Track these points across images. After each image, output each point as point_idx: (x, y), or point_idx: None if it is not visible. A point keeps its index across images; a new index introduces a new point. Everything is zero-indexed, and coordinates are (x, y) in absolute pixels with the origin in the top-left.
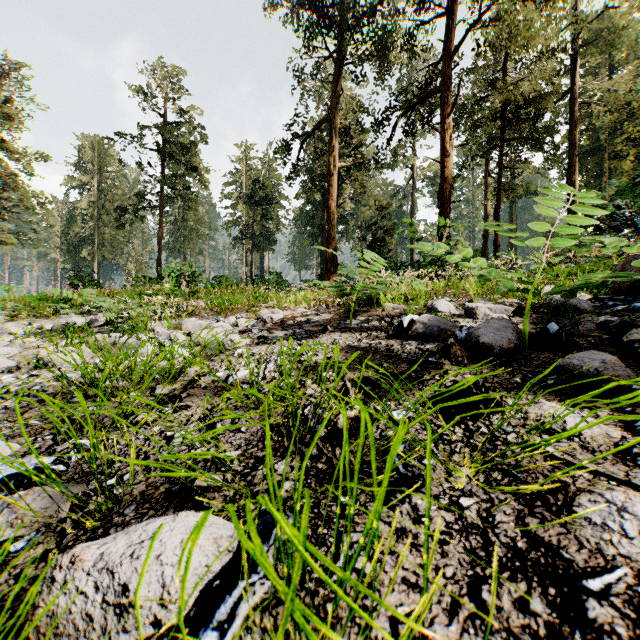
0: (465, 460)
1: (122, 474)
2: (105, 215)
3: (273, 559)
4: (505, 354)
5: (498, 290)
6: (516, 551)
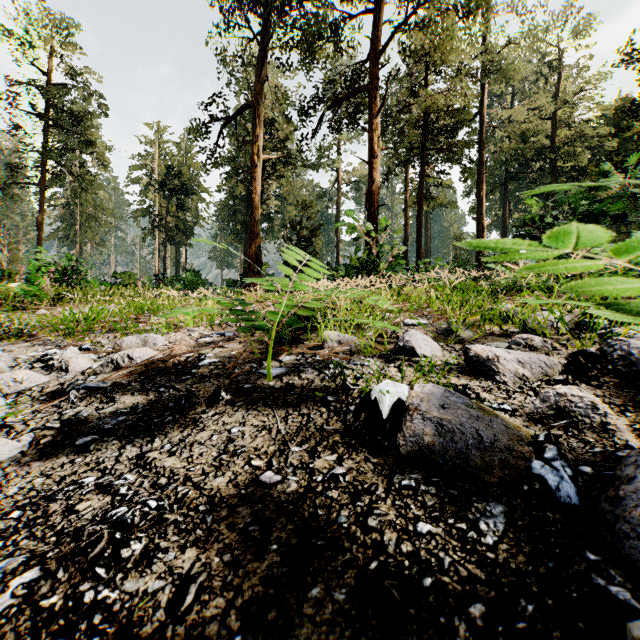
0: None
1: None
2: None
3: None
4: None
5: None
6: None
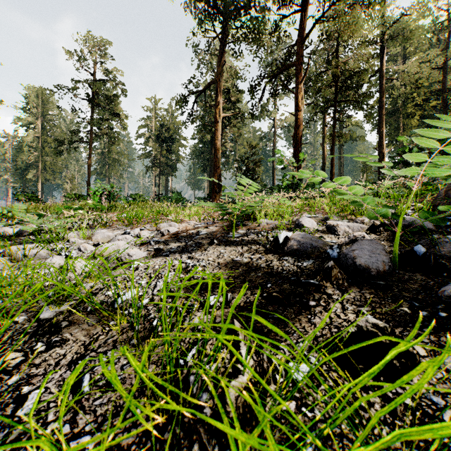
0: None
1: None
2: (47, 147)
3: None
4: (379, 275)
5: (370, 215)
6: None
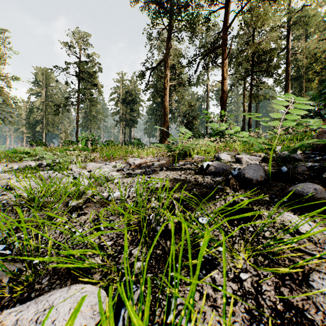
0: (241, 248)
1: (43, 256)
2: (49, 109)
3: (126, 325)
4: (259, 183)
5: (255, 149)
6: (277, 311)
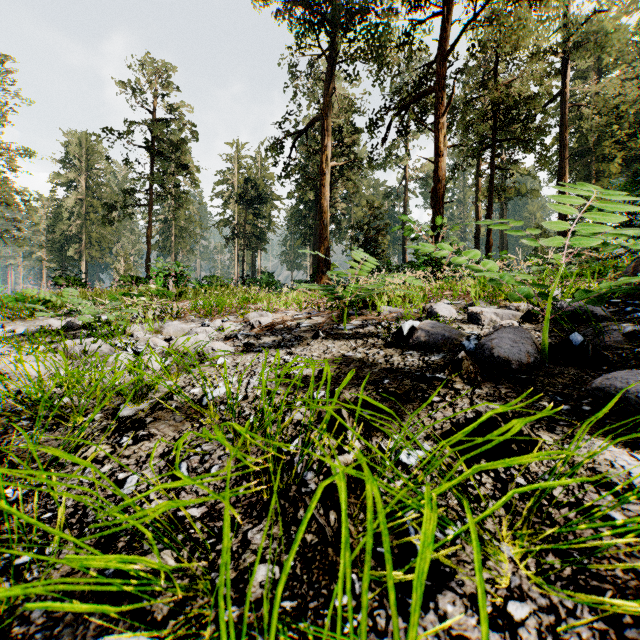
0: (504, 531)
1: (45, 544)
2: (93, 213)
3: None
4: (523, 369)
5: (514, 295)
6: None
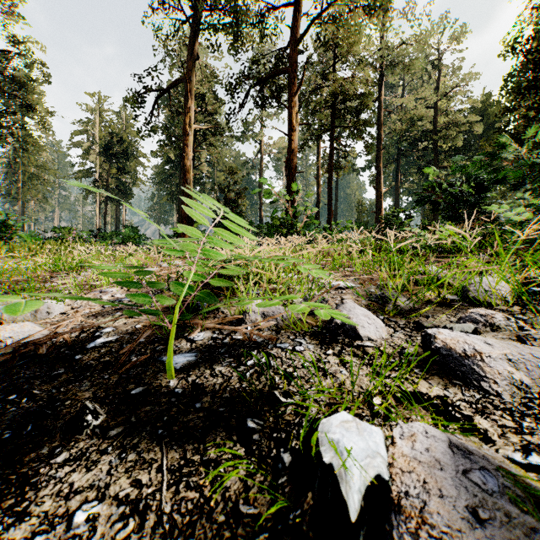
0: None
1: None
2: None
3: None
4: None
5: None
6: None
